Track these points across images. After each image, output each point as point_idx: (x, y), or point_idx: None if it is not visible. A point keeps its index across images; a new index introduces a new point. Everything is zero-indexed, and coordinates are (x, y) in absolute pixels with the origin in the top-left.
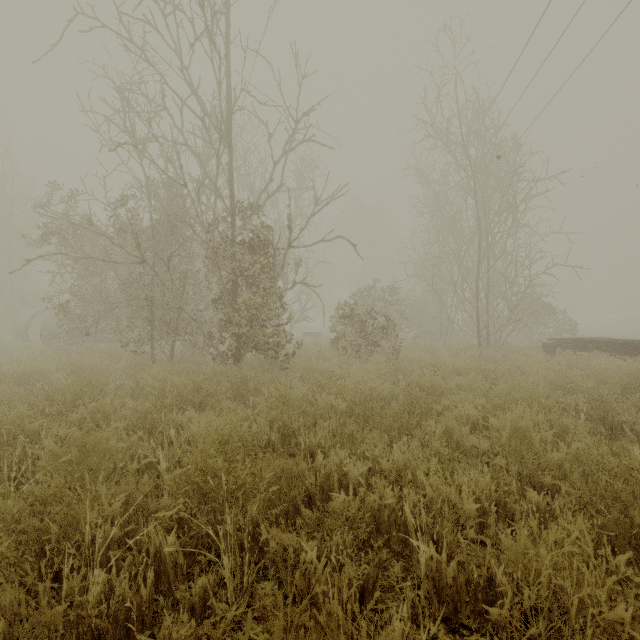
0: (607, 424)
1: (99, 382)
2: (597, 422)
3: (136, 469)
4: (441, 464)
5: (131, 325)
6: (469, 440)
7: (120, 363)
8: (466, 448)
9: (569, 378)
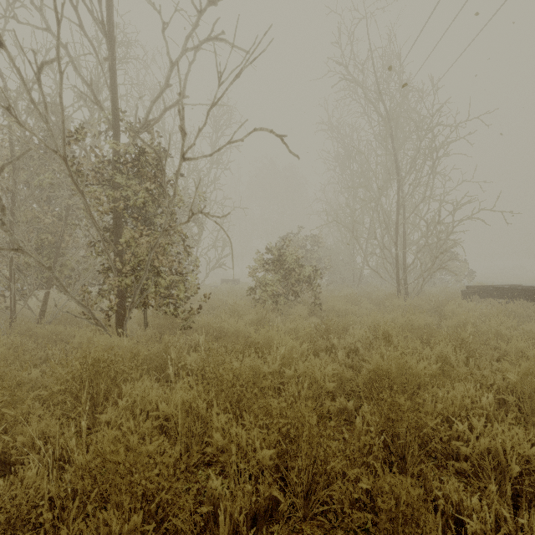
0: None
1: None
2: None
3: None
4: None
5: None
6: None
7: None
8: None
9: None
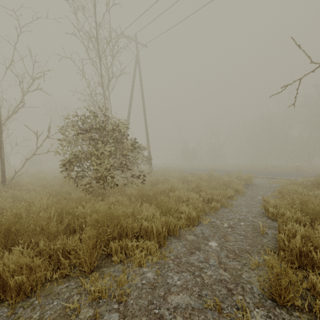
0: None
1: None
2: None
3: None
4: None
5: None
6: None
7: None
8: None
9: None
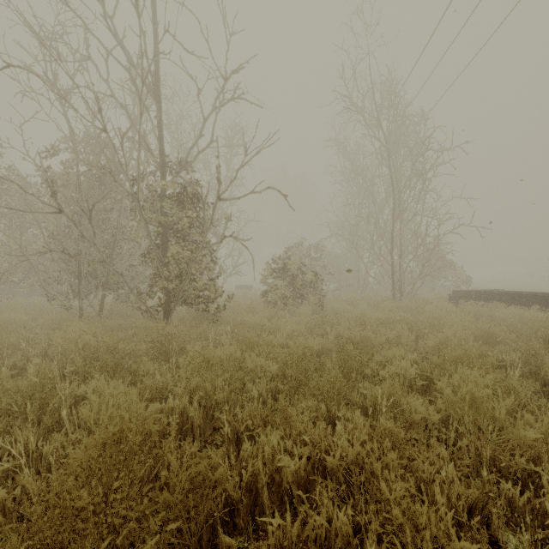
0: (540, 379)
1: (3, 343)
2: (528, 376)
3: (5, 469)
4: (395, 450)
5: (60, 279)
6: (416, 408)
7: (43, 319)
8: (415, 420)
9: (491, 330)
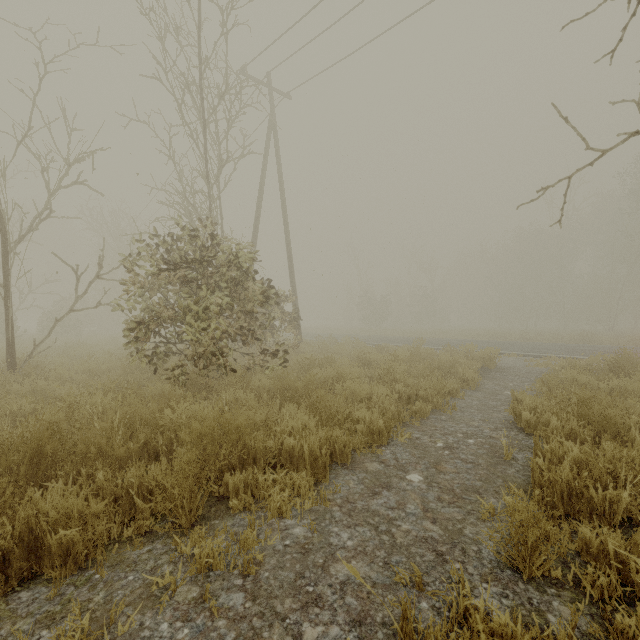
0: None
1: None
2: None
3: None
4: None
5: None
6: None
7: None
8: None
9: None
